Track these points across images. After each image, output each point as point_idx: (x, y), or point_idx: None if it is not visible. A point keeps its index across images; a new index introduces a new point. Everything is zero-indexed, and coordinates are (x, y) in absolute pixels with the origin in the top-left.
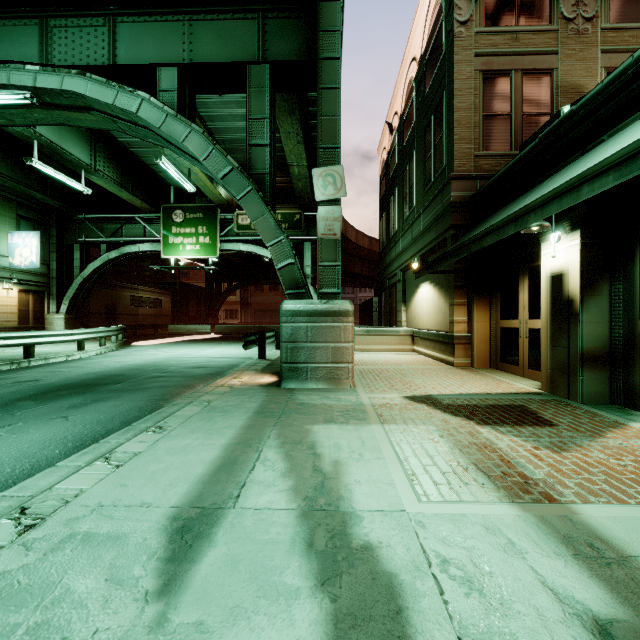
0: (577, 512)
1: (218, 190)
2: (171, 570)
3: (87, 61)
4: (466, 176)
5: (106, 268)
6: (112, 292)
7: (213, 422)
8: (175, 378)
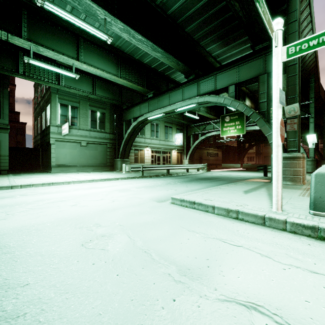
0: None
1: None
2: (245, 193)
3: (208, 89)
4: None
5: (200, 142)
6: (200, 151)
7: (248, 185)
8: (232, 179)
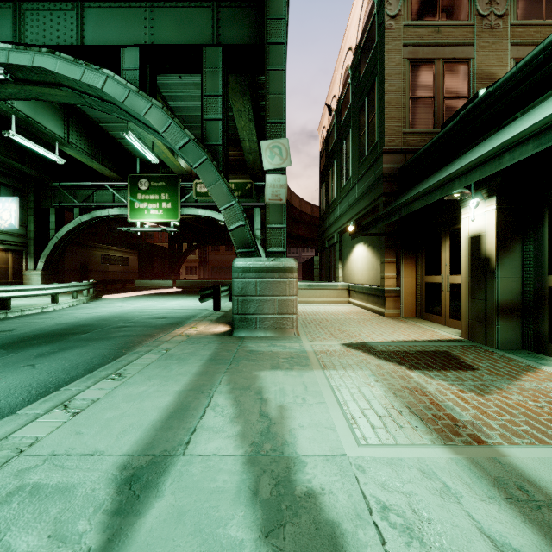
0: (504, 454)
1: (179, 162)
2: (116, 524)
3: (57, 41)
4: (395, 150)
5: (79, 230)
6: (85, 251)
7: (169, 369)
8: (138, 328)
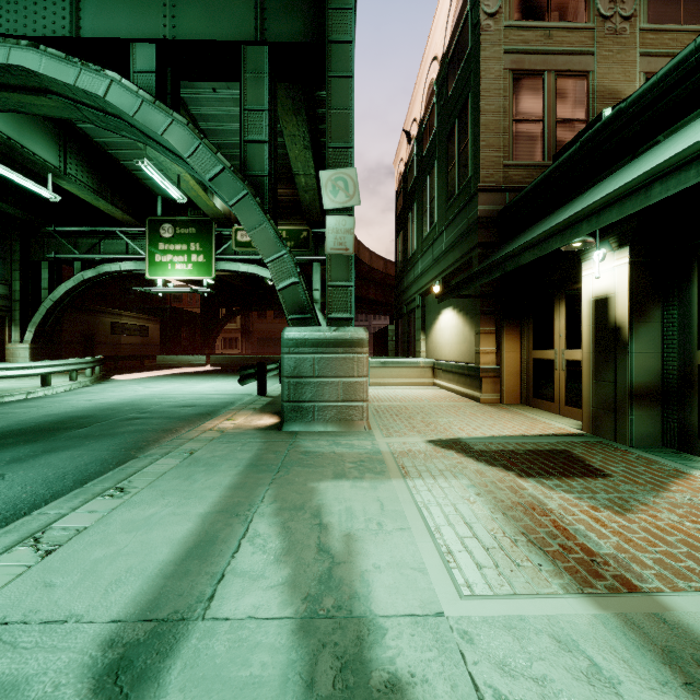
0: (668, 607)
1: (213, 202)
2: None
3: (43, 33)
4: (495, 188)
5: (81, 290)
6: (89, 318)
7: (192, 480)
8: (155, 420)
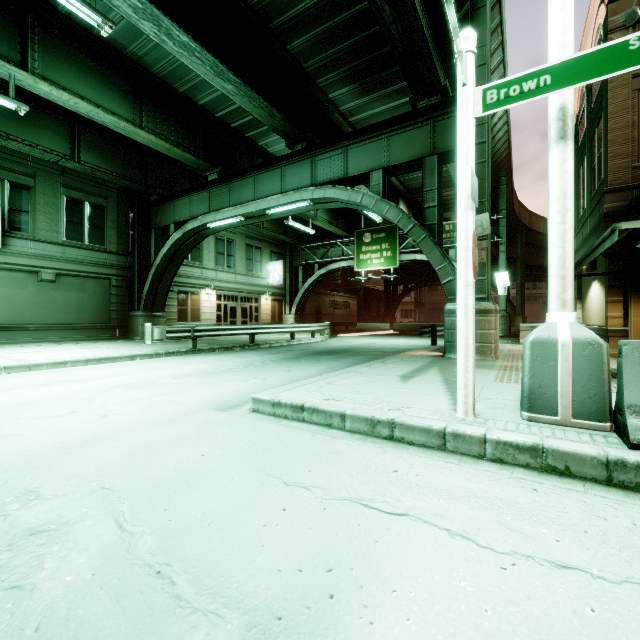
0: None
1: None
2: (403, 380)
3: (333, 175)
4: (621, 188)
5: (318, 281)
6: (318, 298)
7: (407, 363)
8: (378, 352)
